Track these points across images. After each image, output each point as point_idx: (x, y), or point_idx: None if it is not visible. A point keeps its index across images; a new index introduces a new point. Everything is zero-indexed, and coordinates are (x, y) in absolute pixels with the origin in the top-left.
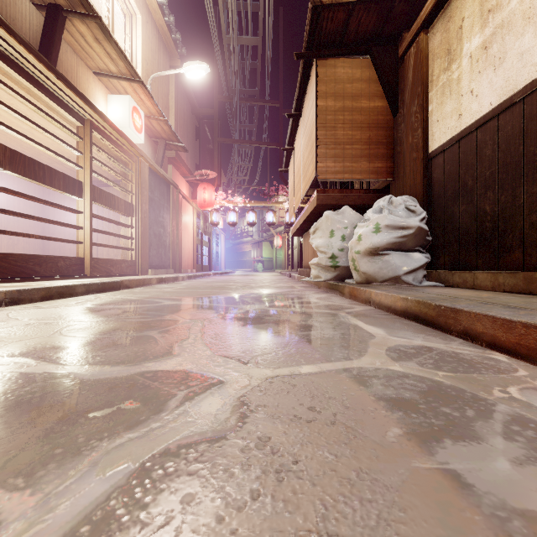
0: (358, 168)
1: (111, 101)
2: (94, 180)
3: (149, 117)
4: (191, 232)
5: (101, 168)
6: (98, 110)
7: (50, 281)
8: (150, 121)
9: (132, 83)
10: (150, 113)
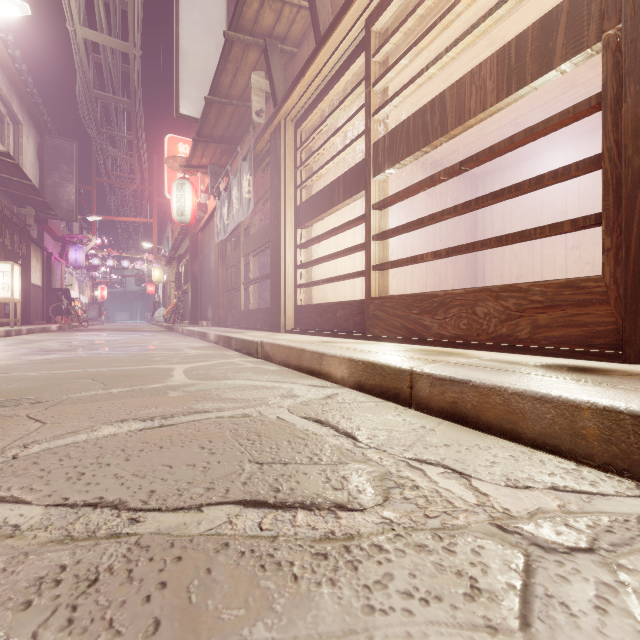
0: None
1: None
2: None
3: None
4: None
5: None
6: None
7: (295, 335)
8: None
9: None
10: None
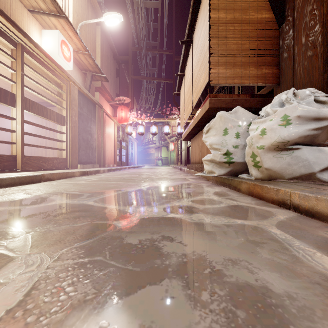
0: (247, 73)
1: (44, 34)
2: (42, 102)
3: (77, 51)
4: (113, 139)
5: (45, 91)
6: (28, 36)
7: None
8: (79, 55)
9: (60, 20)
10: (78, 48)
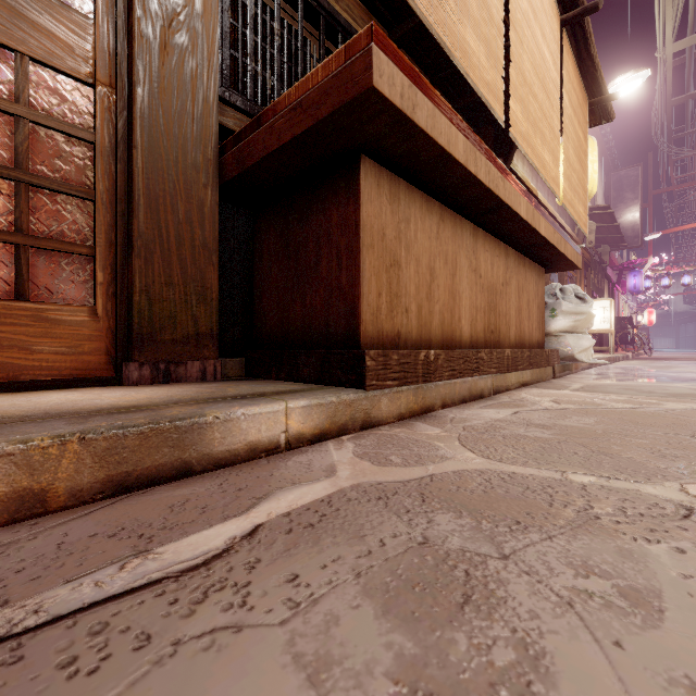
0: None
1: None
2: None
3: None
4: None
5: None
6: None
7: None
8: None
9: None
10: None
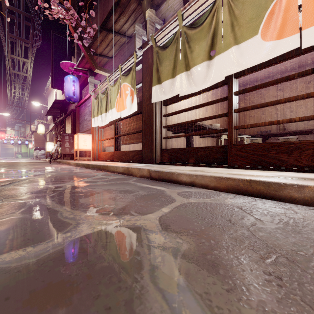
0: (41, 145)
1: None
2: None
3: None
4: None
5: None
6: None
7: None
8: None
9: None
10: None
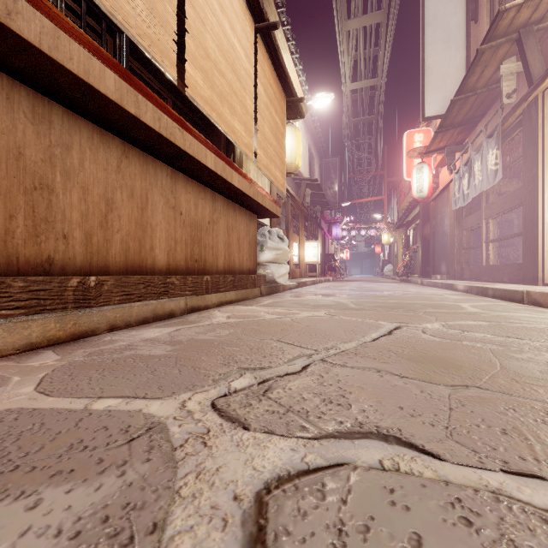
0: None
1: None
2: None
3: None
4: None
5: None
6: None
7: None
8: None
9: None
10: None
